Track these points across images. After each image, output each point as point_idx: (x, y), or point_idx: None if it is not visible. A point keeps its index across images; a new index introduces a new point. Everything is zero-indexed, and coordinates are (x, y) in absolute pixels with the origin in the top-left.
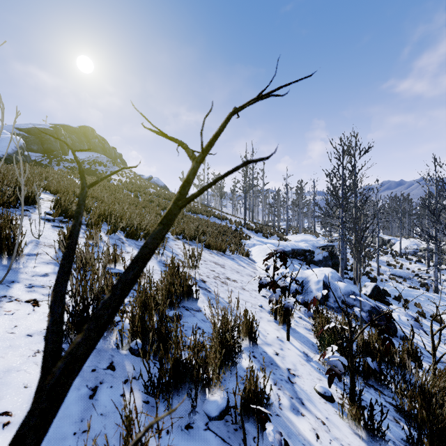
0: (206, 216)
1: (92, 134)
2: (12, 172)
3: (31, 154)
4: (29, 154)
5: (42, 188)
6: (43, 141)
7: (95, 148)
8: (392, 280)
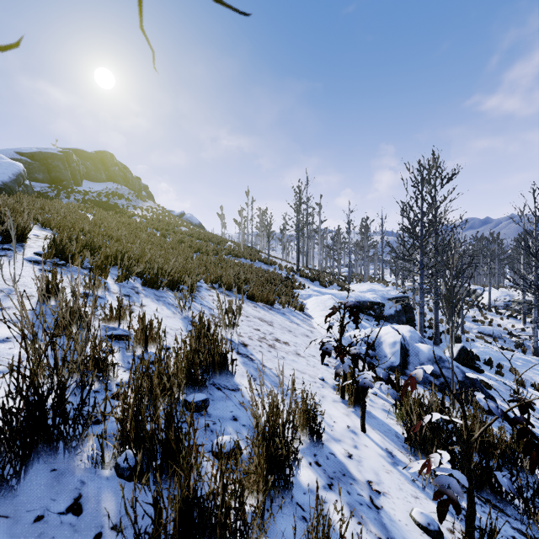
0: (250, 260)
1: (111, 161)
2: (2, 203)
3: (34, 184)
4: (33, 184)
5: (41, 223)
6: (50, 169)
7: (114, 178)
8: (480, 339)
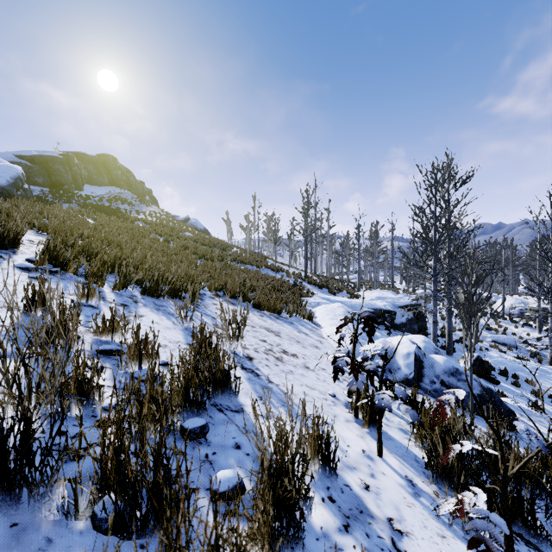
0: (256, 267)
1: (114, 165)
2: None
3: (34, 188)
4: (32, 188)
5: (37, 228)
6: (51, 172)
7: (117, 182)
8: (494, 349)
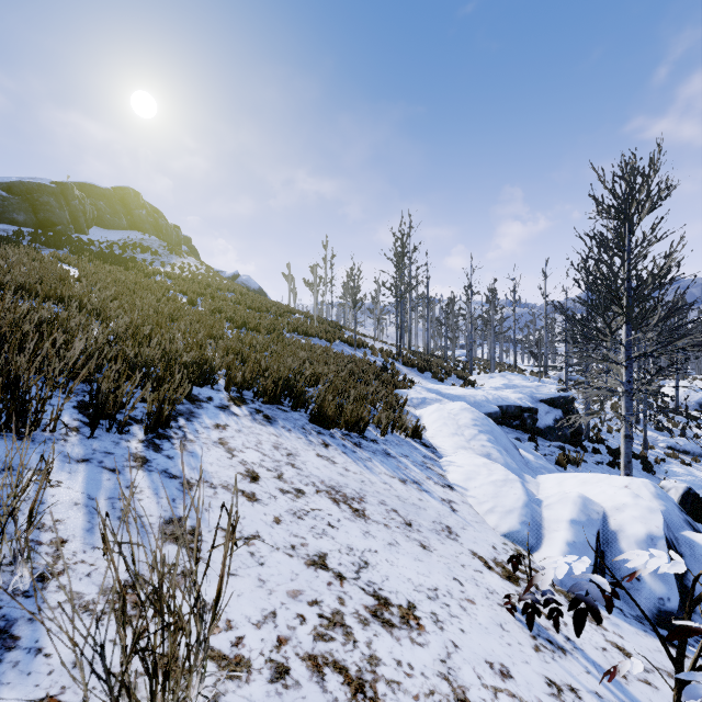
0: (327, 340)
1: (135, 202)
2: None
3: (10, 228)
4: (7, 228)
5: None
6: (37, 207)
7: (140, 225)
8: (673, 459)
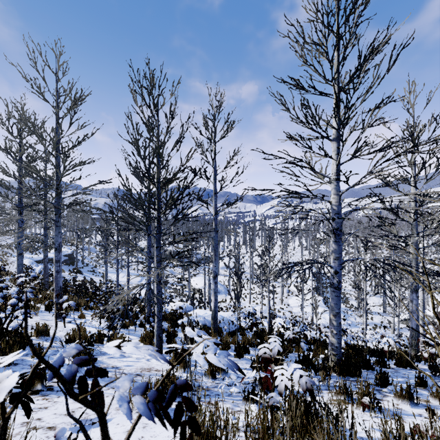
0: None
1: None
2: None
3: None
4: None
5: None
6: None
7: None
8: (111, 265)
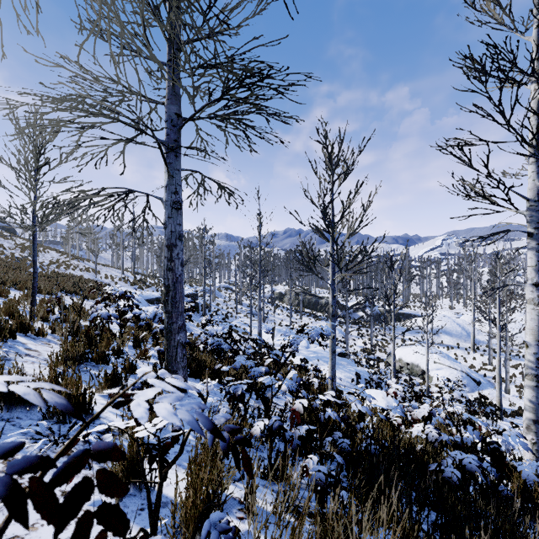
0: (79, 272)
1: None
2: None
3: None
4: None
5: None
6: None
7: None
8: (245, 317)
